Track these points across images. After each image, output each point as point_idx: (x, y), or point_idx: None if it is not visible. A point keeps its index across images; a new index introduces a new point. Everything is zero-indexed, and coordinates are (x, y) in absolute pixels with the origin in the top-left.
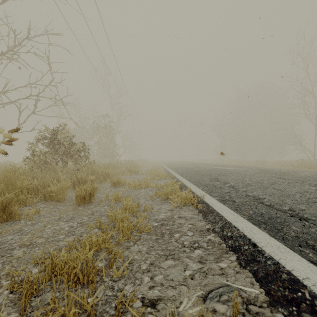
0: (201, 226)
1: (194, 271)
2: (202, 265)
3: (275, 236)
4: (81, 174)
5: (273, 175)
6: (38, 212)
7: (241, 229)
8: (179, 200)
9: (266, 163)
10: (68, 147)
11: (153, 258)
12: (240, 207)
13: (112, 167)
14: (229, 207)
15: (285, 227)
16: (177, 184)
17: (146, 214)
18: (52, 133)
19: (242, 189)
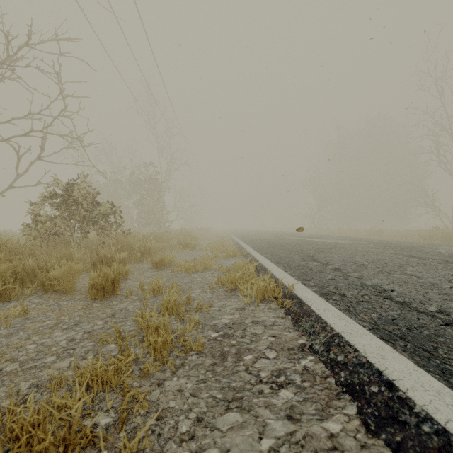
0: (290, 339)
1: (278, 439)
2: (293, 427)
3: (426, 366)
4: (105, 250)
5: (398, 251)
6: (25, 313)
7: (361, 350)
8: (253, 293)
9: (383, 233)
10: (90, 210)
11: (202, 407)
12: (355, 305)
13: (155, 239)
14: (335, 305)
15: (440, 347)
16: (251, 264)
17: (200, 316)
18: (66, 188)
19: (354, 274)
